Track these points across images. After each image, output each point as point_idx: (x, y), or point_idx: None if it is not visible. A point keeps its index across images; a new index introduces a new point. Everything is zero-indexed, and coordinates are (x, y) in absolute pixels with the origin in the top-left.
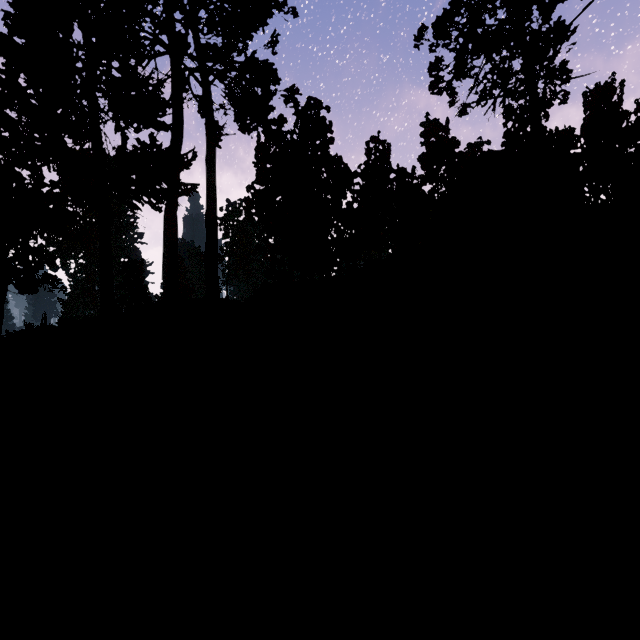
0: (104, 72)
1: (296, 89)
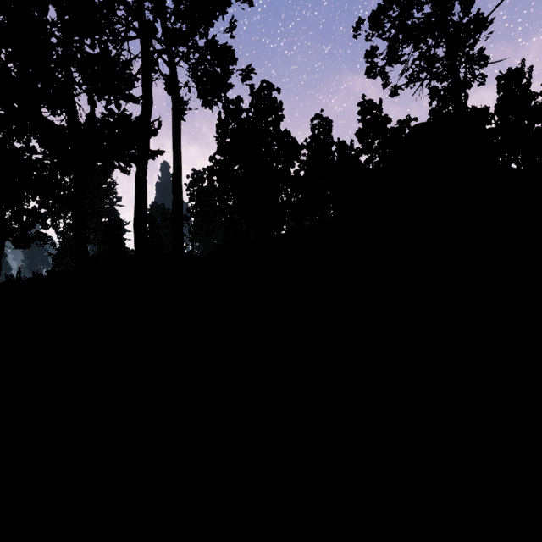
0: (77, 48)
1: (251, 68)
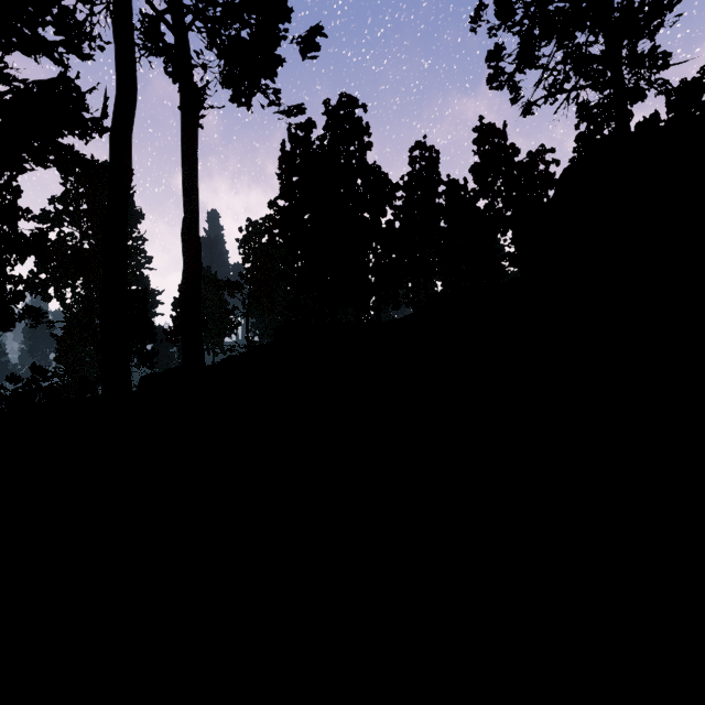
0: None
1: (318, 26)
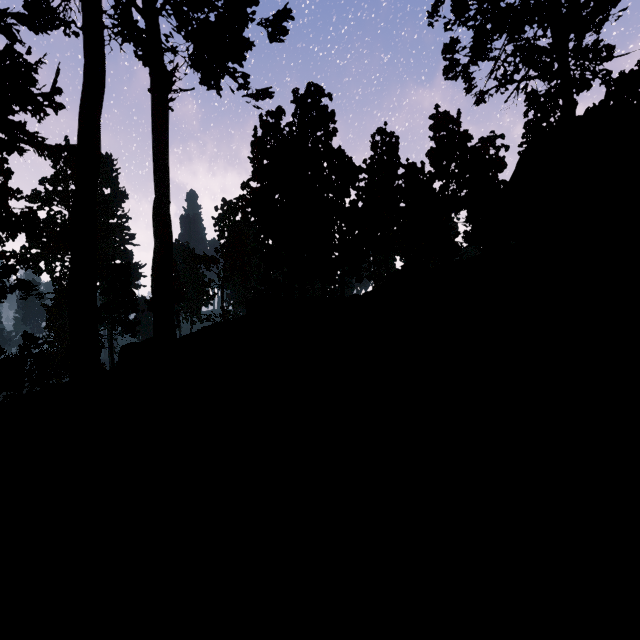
0: None
1: (285, 9)
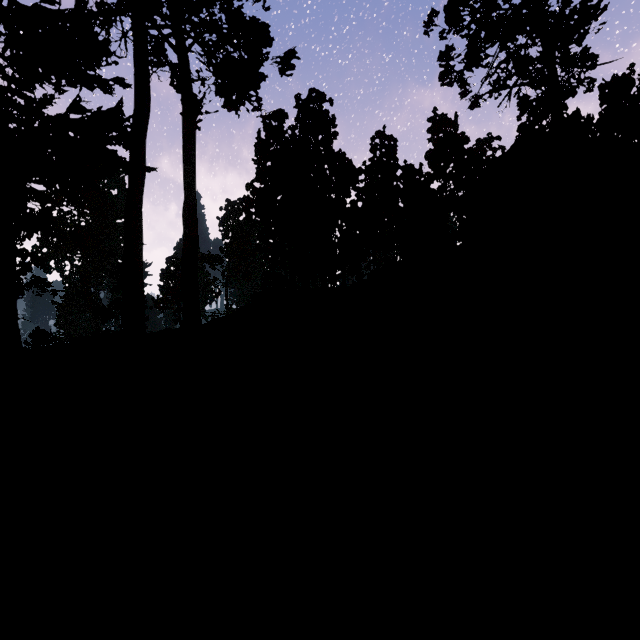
0: None
1: (293, 51)
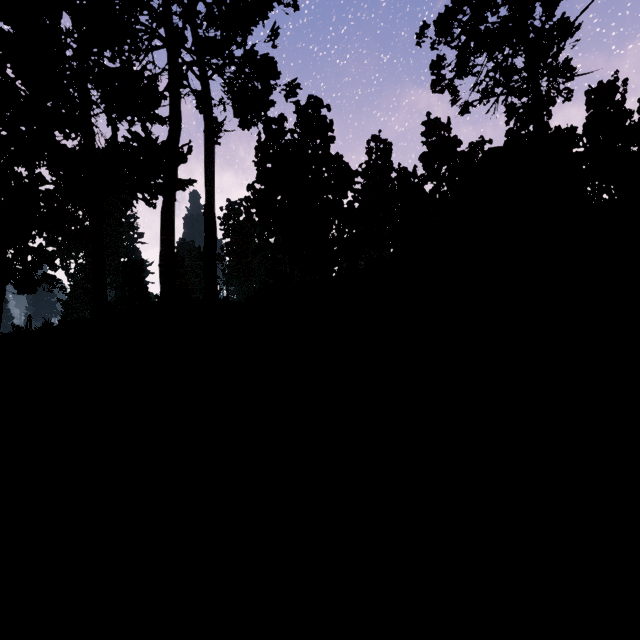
0: (96, 62)
1: (297, 83)
